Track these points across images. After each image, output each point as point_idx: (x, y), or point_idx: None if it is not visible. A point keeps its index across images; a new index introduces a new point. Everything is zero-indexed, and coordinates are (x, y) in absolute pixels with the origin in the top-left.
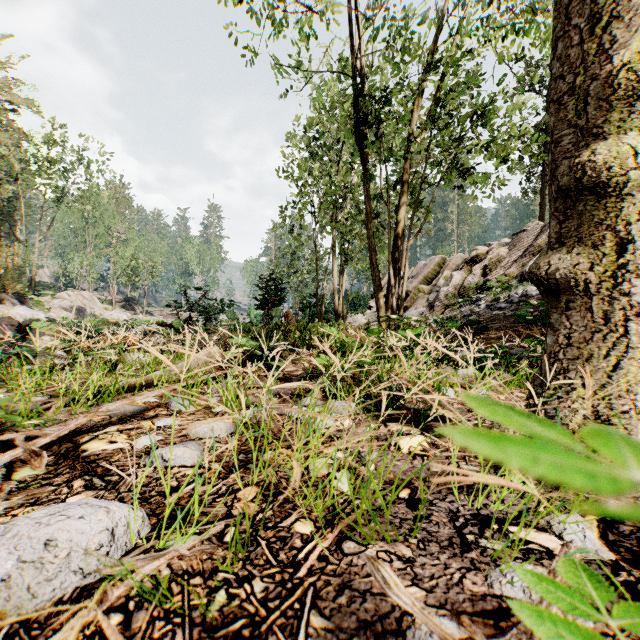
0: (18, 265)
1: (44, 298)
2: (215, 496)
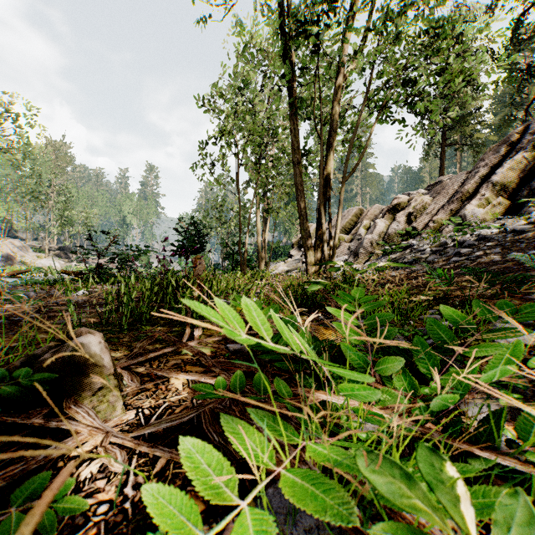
0: None
1: None
2: None
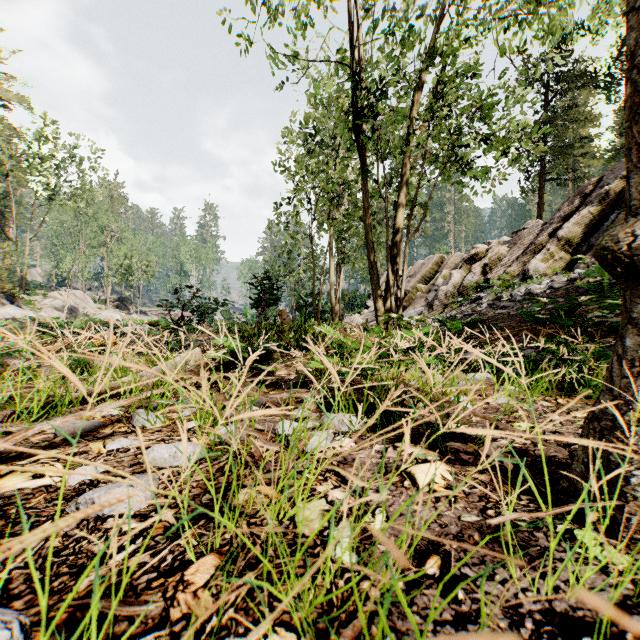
0: (8, 264)
1: (35, 297)
2: (152, 576)
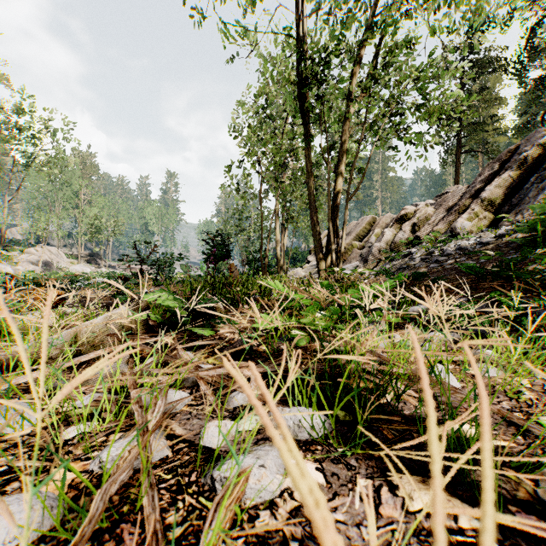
0: None
1: (13, 253)
2: None
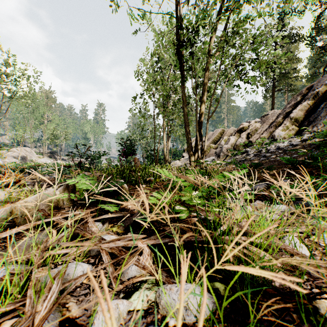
0: None
1: (3, 151)
2: None
